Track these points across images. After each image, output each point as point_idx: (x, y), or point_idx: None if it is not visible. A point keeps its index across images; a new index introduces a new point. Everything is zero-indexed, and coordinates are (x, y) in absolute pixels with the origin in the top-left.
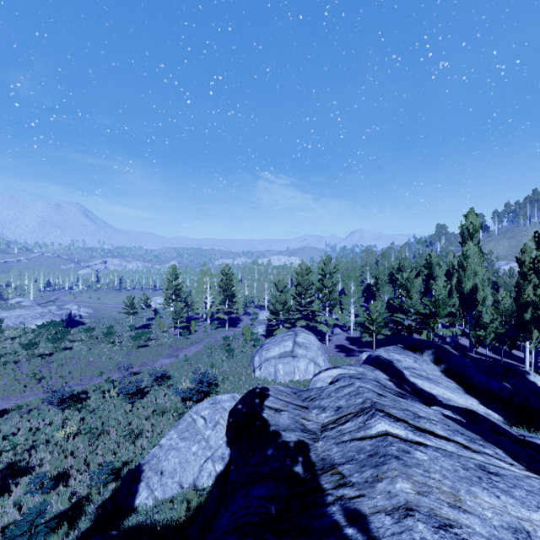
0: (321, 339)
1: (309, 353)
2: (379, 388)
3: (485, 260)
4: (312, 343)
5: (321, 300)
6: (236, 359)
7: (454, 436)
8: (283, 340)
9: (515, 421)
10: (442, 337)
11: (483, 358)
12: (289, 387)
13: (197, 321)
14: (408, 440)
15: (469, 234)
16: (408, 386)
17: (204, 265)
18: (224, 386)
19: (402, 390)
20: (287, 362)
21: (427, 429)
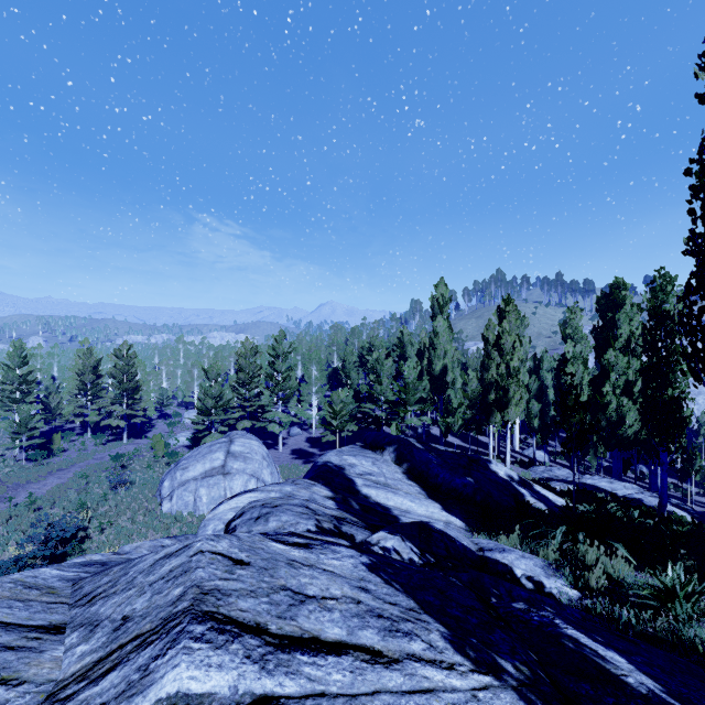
0: (273, 444)
1: (249, 465)
2: (262, 537)
3: (456, 340)
4: (255, 452)
5: (271, 391)
6: (133, 489)
7: (360, 631)
8: (211, 451)
9: (478, 524)
10: (414, 427)
11: (450, 449)
12: (82, 565)
13: (68, 433)
14: (231, 704)
15: (439, 308)
16: (357, 502)
17: (85, 342)
18: (99, 537)
19: (346, 511)
20: (214, 483)
21: (305, 636)
